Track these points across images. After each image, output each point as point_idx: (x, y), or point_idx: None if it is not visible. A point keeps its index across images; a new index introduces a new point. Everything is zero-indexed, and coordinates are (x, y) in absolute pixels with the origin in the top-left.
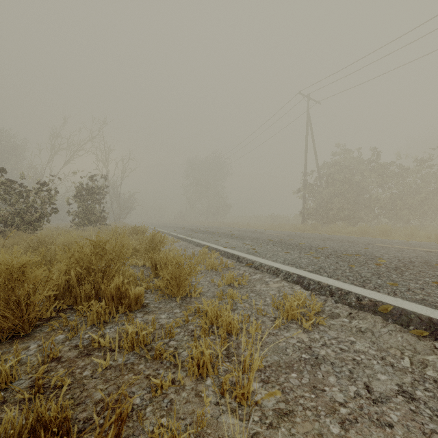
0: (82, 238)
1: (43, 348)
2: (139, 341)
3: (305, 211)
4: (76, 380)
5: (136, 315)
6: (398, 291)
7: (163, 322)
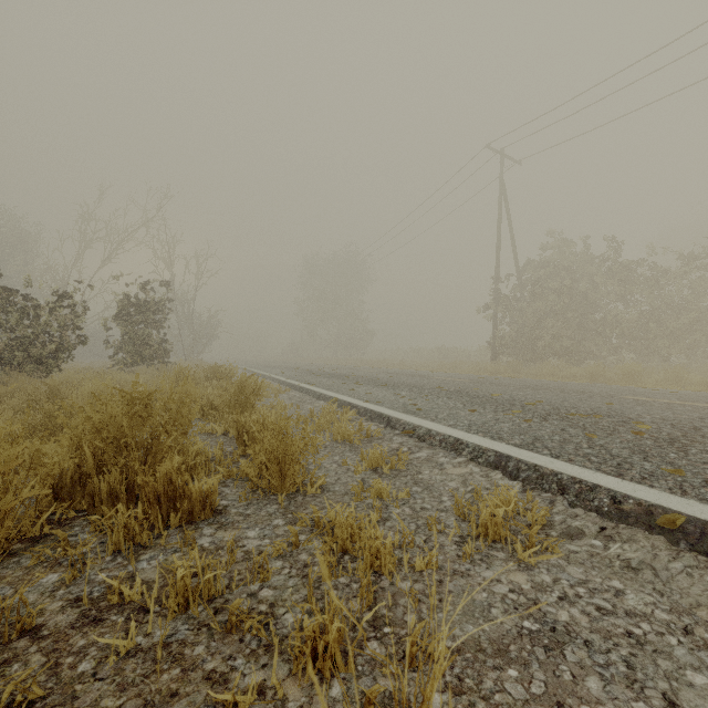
0: (126, 386)
1: (1, 611)
2: (198, 594)
3: (497, 341)
4: (60, 686)
5: (202, 532)
6: (688, 486)
7: (250, 547)
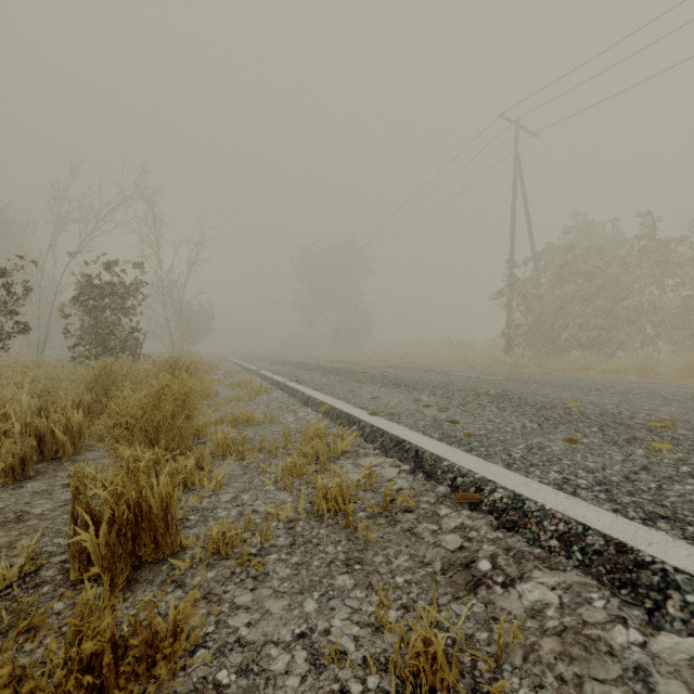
0: (48, 385)
1: None
2: None
3: (512, 332)
4: None
5: None
6: None
7: None
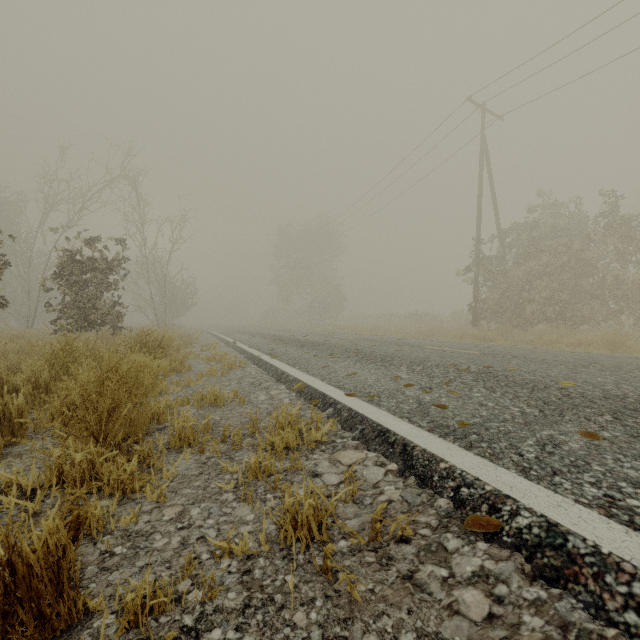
0: (15, 360)
1: None
2: None
3: (479, 306)
4: None
5: None
6: None
7: None
